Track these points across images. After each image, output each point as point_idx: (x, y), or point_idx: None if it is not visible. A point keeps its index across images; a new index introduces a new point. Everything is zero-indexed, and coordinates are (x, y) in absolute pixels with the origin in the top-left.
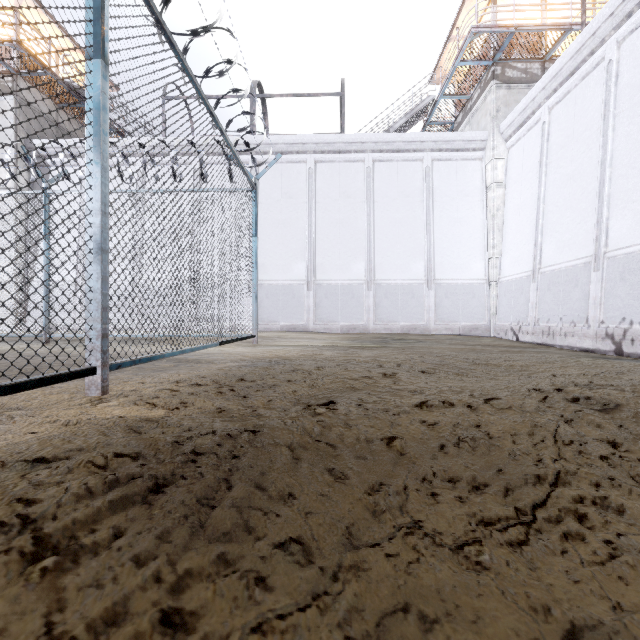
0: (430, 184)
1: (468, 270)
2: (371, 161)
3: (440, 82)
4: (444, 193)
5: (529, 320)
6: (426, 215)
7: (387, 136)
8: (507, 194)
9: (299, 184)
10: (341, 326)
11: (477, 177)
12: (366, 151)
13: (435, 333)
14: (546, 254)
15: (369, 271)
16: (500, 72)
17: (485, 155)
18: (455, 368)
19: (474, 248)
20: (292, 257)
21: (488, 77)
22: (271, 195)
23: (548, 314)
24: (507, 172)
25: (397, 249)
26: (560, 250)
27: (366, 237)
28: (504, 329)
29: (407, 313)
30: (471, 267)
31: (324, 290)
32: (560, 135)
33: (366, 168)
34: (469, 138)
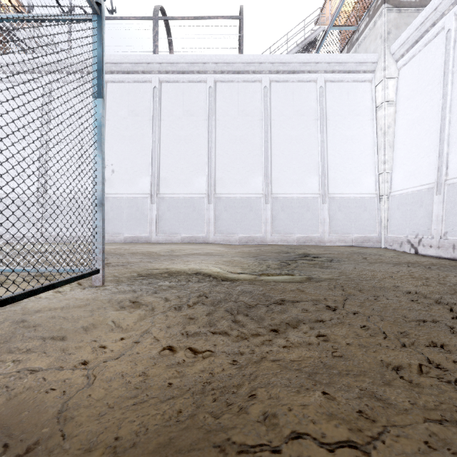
0: (324, 103)
1: (359, 185)
2: (268, 81)
3: (330, 14)
4: (336, 112)
5: (433, 233)
6: (320, 133)
7: (283, 57)
8: (398, 112)
9: (200, 102)
10: (240, 238)
11: (367, 98)
12: (263, 72)
13: (329, 244)
14: (455, 164)
15: (266, 185)
16: None
17: (375, 77)
18: None
19: (365, 164)
20: (193, 171)
21: (378, 3)
22: (173, 112)
23: None
24: (398, 91)
25: (293, 164)
26: None
27: (263, 153)
28: (398, 241)
29: (303, 225)
30: (362, 182)
31: (223, 203)
32: None
33: (263, 88)
34: (360, 60)
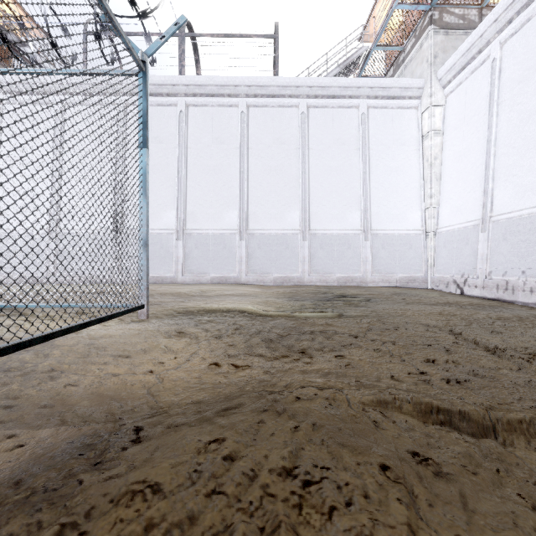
0: (366, 132)
1: (405, 220)
2: (306, 106)
3: (373, 32)
4: (380, 141)
5: (478, 273)
6: (362, 163)
7: (322, 80)
8: (445, 142)
9: (231, 129)
10: (275, 278)
11: (413, 126)
12: (301, 96)
13: (372, 285)
14: (499, 201)
15: (304, 220)
16: (438, 17)
17: (421, 103)
18: (530, 393)
19: (410, 198)
20: (223, 205)
21: (425, 23)
22: (201, 140)
23: (504, 266)
24: (445, 120)
25: (333, 198)
26: (520, 195)
27: (301, 185)
28: (445, 281)
29: (343, 264)
30: (407, 217)
31: (257, 240)
32: (517, 69)
33: (301, 114)
34: (406, 85)
